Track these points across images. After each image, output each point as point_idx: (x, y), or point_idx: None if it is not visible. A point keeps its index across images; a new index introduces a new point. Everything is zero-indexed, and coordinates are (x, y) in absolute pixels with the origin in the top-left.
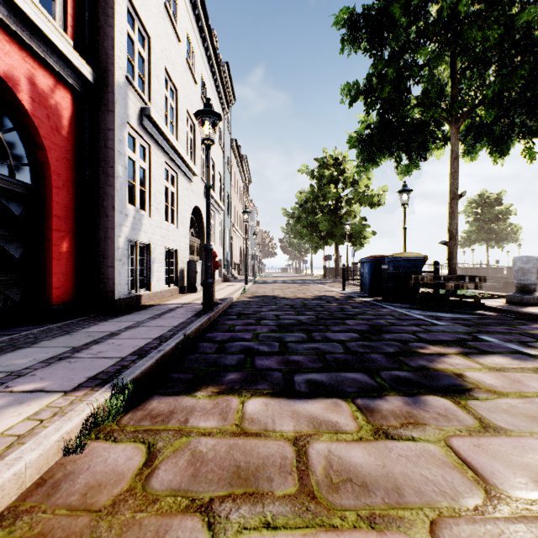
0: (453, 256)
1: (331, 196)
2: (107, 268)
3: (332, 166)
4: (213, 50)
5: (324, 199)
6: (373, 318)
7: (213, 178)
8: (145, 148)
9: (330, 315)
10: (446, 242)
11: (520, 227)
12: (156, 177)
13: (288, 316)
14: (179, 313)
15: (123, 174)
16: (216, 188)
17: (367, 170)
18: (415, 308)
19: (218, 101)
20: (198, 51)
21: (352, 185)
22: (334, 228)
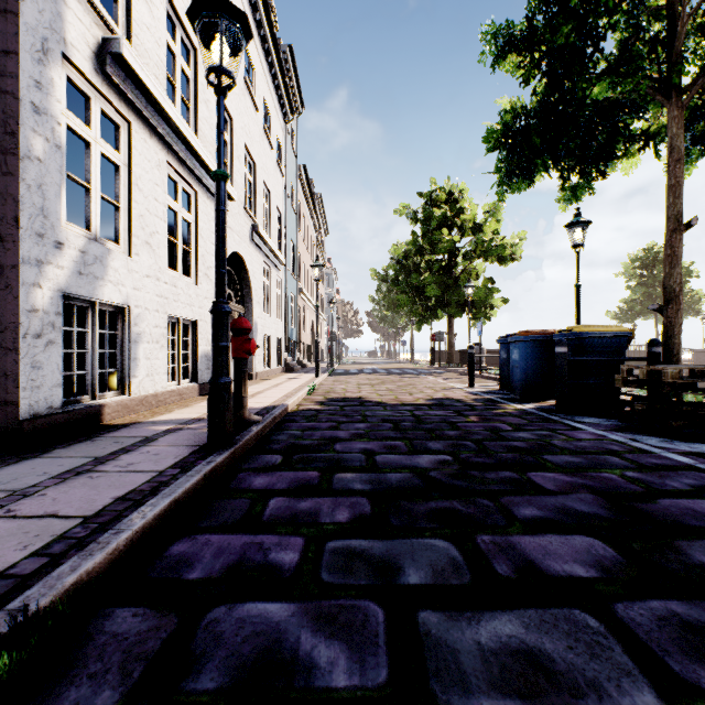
0: (675, 331)
1: (443, 246)
2: (1, 353)
3: (444, 204)
4: (266, 10)
5: (432, 251)
6: (583, 462)
7: (268, 215)
8: (117, 125)
9: (483, 453)
10: (662, 307)
11: (704, 294)
12: (146, 185)
13: (394, 456)
14: (153, 452)
15: (47, 156)
16: (272, 231)
17: (515, 190)
18: (638, 431)
19: (277, 100)
20: (240, 6)
21: (473, 231)
22: (447, 293)
